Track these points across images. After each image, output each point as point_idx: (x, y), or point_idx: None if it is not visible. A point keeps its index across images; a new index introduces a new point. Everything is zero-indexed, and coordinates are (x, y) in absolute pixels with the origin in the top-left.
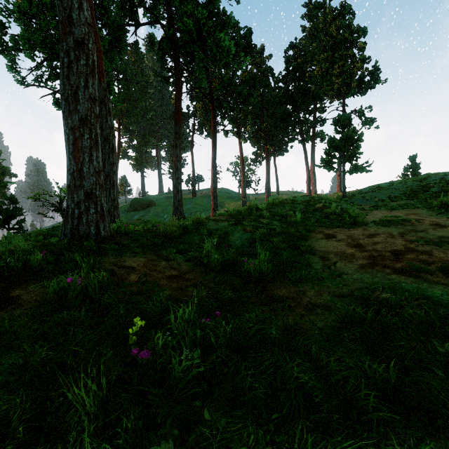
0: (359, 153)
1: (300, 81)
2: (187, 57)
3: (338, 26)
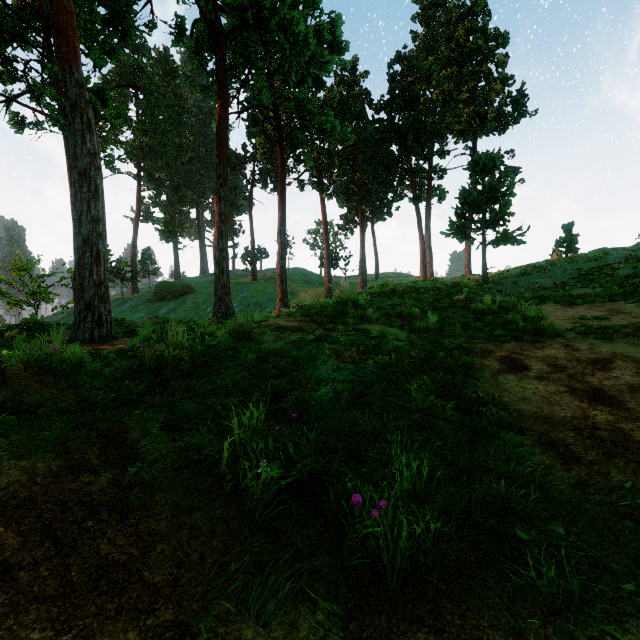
0: (509, 215)
1: (411, 110)
2: (238, 54)
3: (468, 28)
